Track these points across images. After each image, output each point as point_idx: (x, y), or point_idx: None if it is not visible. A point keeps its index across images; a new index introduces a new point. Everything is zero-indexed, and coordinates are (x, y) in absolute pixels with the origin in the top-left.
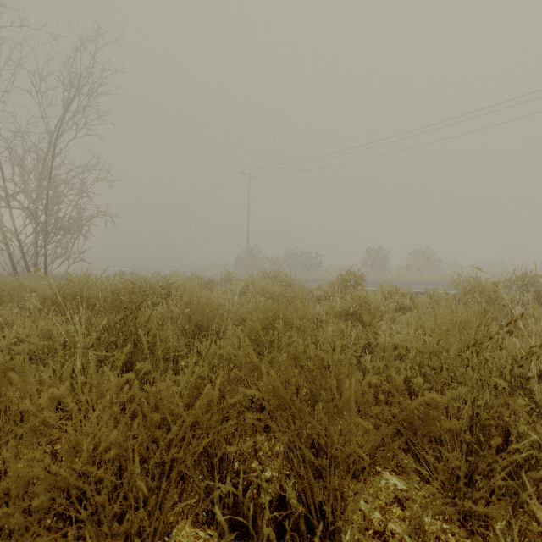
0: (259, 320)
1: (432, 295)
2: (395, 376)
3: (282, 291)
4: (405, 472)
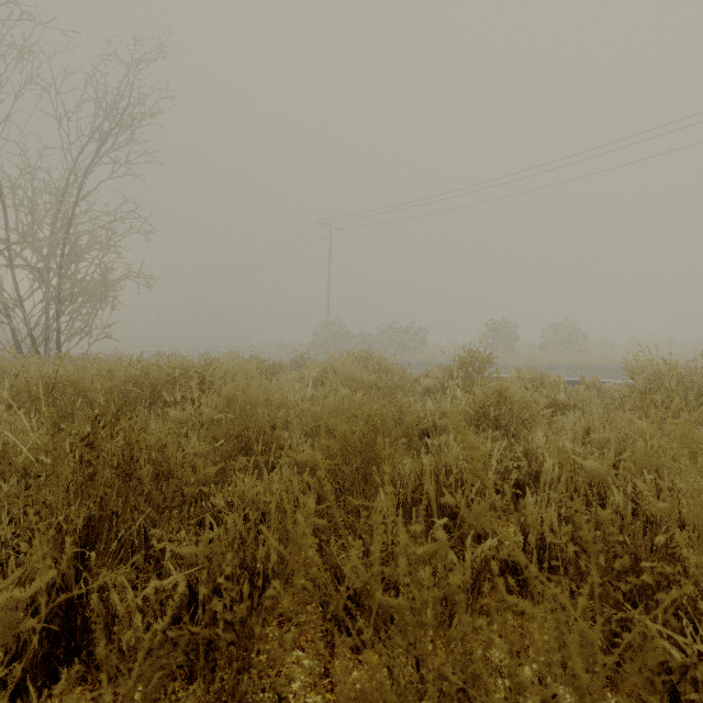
0: (339, 436)
1: (590, 385)
2: None
3: (375, 380)
4: None
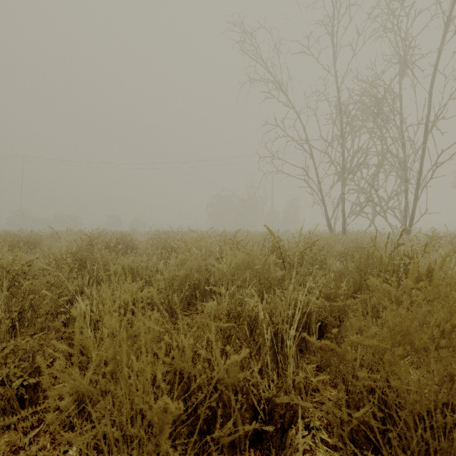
0: None
1: None
2: None
3: None
4: None
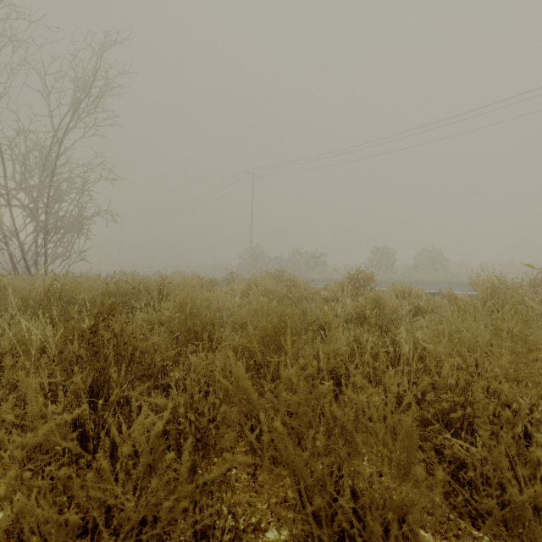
0: (261, 327)
1: (446, 295)
2: (489, 442)
3: (287, 292)
4: (453, 535)
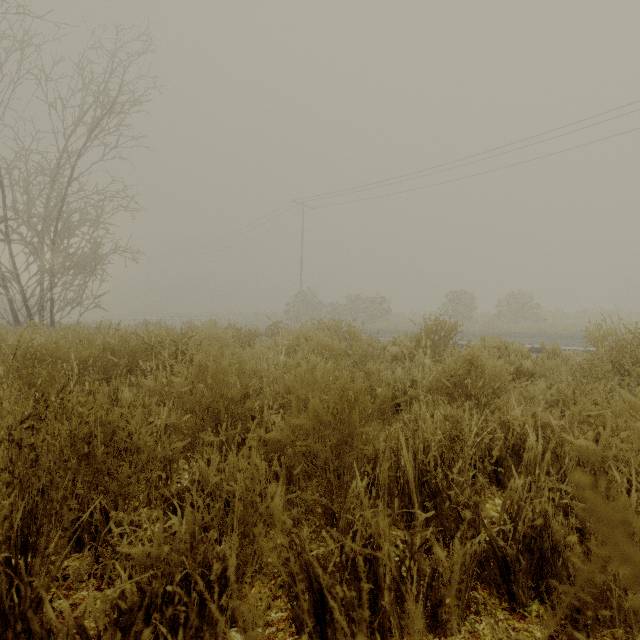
0: (311, 413)
1: (551, 352)
2: None
3: (345, 348)
4: None
